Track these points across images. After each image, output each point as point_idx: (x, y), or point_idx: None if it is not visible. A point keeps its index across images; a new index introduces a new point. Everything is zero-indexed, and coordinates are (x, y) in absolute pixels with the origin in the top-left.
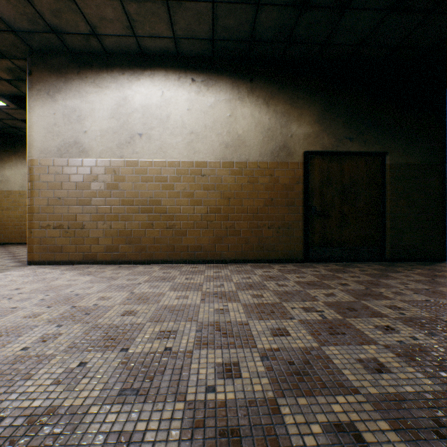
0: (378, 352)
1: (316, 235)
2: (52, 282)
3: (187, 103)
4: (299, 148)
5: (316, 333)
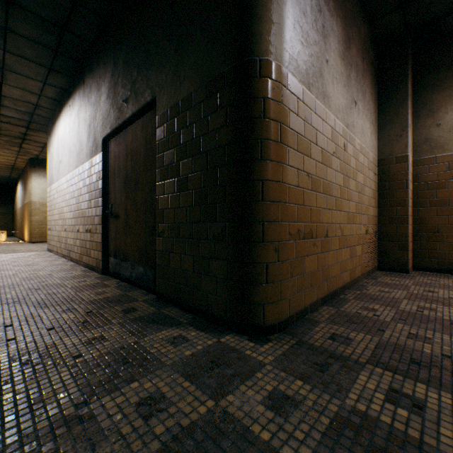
0: None
1: (112, 242)
2: None
3: (69, 127)
4: (100, 136)
5: None
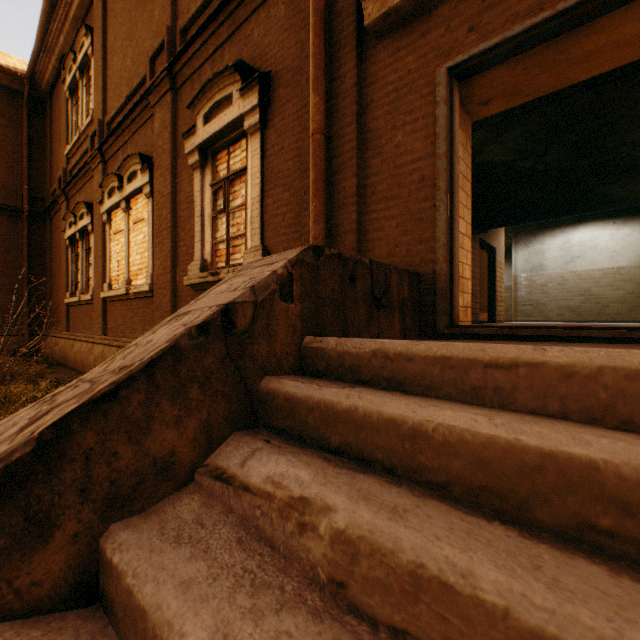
0: None
1: None
2: None
3: (609, 236)
4: None
5: None
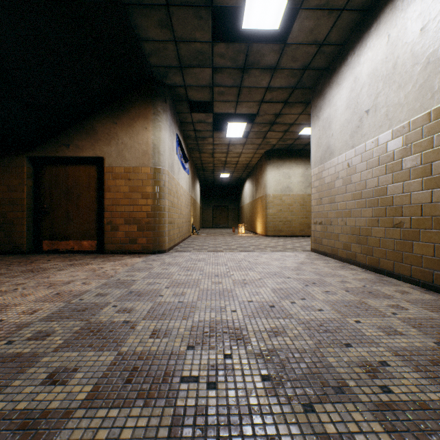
0: (70, 395)
1: None
2: (274, 261)
3: (419, 21)
4: None
5: (144, 356)
